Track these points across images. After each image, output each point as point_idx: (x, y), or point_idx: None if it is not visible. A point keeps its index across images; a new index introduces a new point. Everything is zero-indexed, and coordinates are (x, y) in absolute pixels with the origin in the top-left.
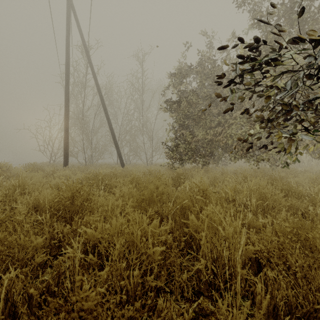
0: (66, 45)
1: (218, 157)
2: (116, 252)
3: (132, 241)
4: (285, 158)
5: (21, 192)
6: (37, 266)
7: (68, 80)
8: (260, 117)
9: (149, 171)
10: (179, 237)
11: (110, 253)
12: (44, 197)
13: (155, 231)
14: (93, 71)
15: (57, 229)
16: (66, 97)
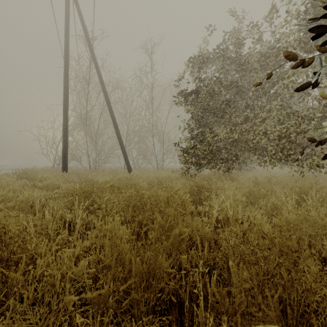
0: (65, 34)
1: (243, 161)
2: None
3: None
4: None
5: None
6: None
7: (67, 74)
8: None
9: (158, 180)
10: None
11: None
12: None
13: None
14: (95, 64)
15: None
16: (64, 92)
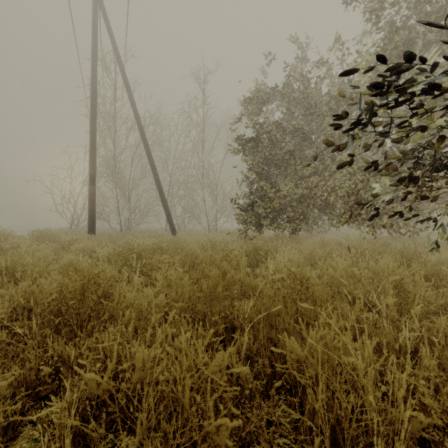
0: (92, 59)
1: (313, 220)
2: (139, 429)
3: (176, 393)
4: (414, 223)
5: (10, 278)
6: (5, 425)
7: (94, 110)
8: (388, 158)
9: (212, 243)
10: (262, 366)
11: (139, 400)
12: (41, 288)
13: (221, 383)
14: (131, 97)
15: (52, 349)
16: (91, 134)
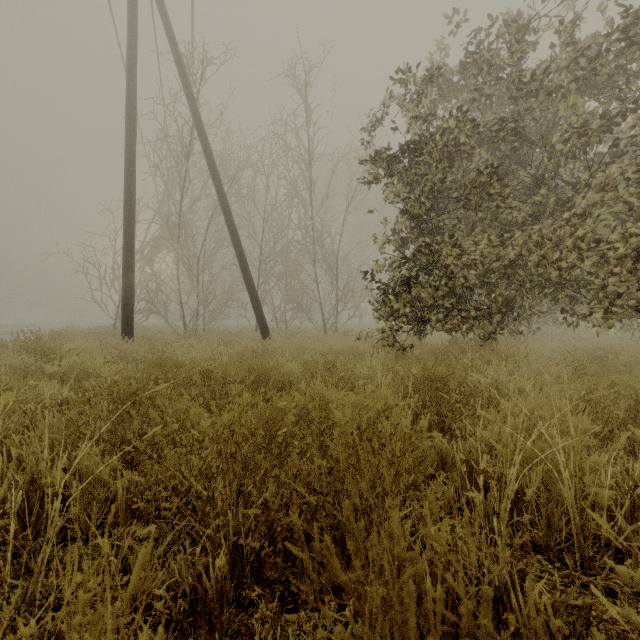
0: (128, 44)
1: (521, 313)
2: None
3: None
4: None
5: None
6: None
7: (132, 129)
8: None
9: (327, 360)
10: None
11: None
12: None
13: None
14: (193, 107)
15: None
16: (127, 169)
